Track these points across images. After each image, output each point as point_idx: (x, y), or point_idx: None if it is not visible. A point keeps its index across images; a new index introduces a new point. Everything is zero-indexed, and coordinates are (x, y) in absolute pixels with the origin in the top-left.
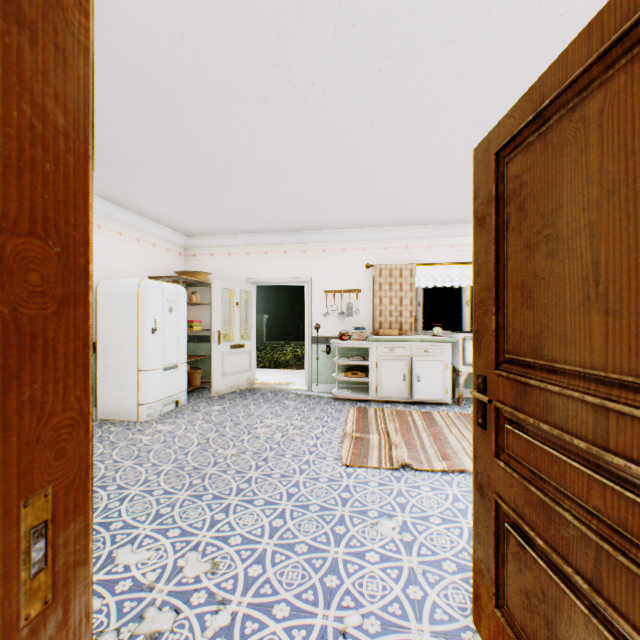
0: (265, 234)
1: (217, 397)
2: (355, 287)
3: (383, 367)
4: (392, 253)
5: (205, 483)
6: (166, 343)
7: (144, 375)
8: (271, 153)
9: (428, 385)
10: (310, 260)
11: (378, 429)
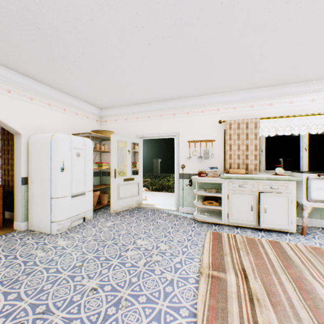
0: (147, 104)
1: (114, 213)
2: (210, 138)
3: (233, 199)
4: (239, 111)
5: None
6: (74, 178)
7: (55, 201)
8: None
9: (274, 216)
10: (178, 120)
11: (233, 264)
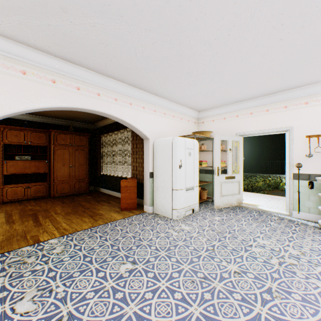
0: (250, 100)
1: (216, 209)
2: None
3: None
4: None
5: (213, 302)
6: (186, 174)
7: (174, 192)
8: (274, 2)
9: None
10: (290, 113)
11: None
